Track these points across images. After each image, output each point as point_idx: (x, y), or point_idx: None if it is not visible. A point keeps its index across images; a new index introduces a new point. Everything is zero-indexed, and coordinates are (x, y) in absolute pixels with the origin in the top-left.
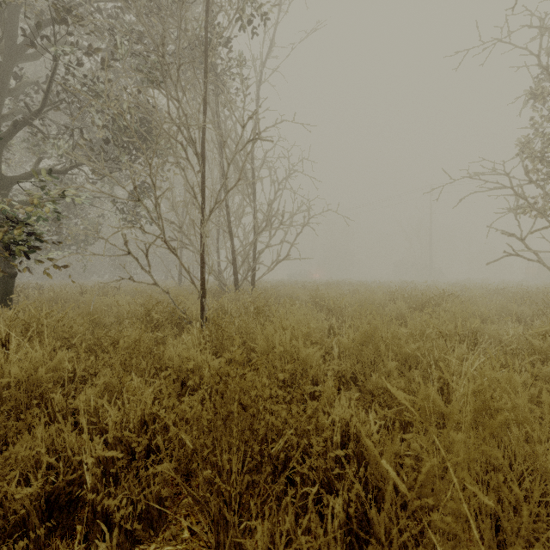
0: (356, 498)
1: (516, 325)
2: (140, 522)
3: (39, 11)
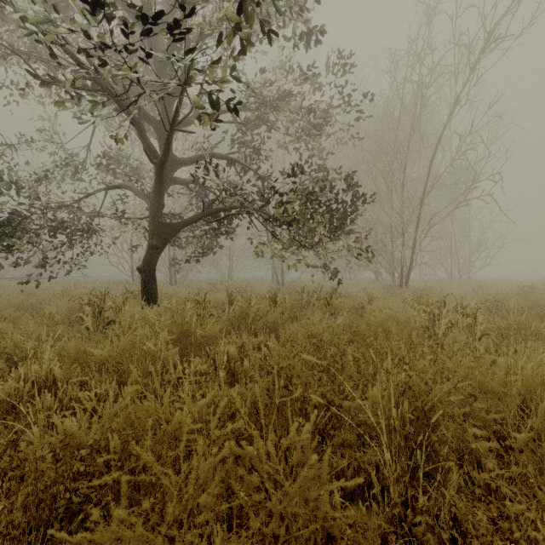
0: None
1: None
2: None
3: None
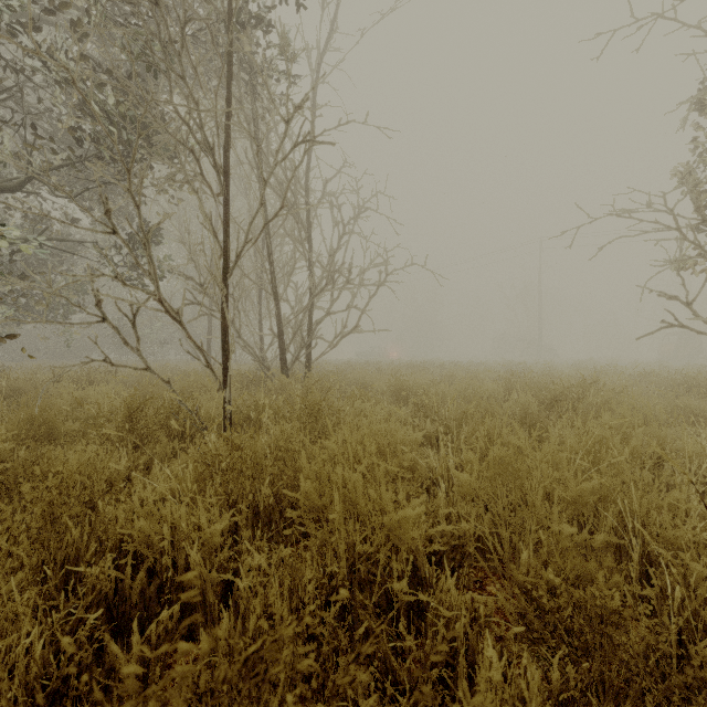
0: None
1: None
2: None
3: None
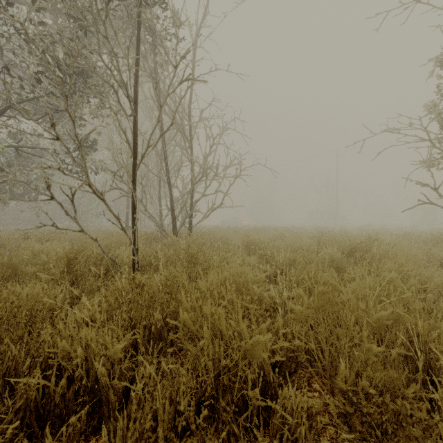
0: None
1: None
2: None
3: None
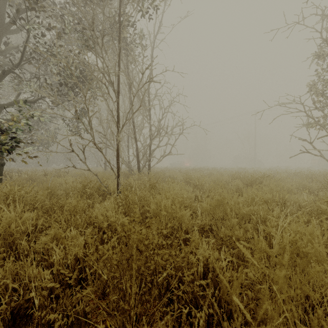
0: (213, 310)
1: (309, 195)
2: (73, 327)
3: (18, 3)
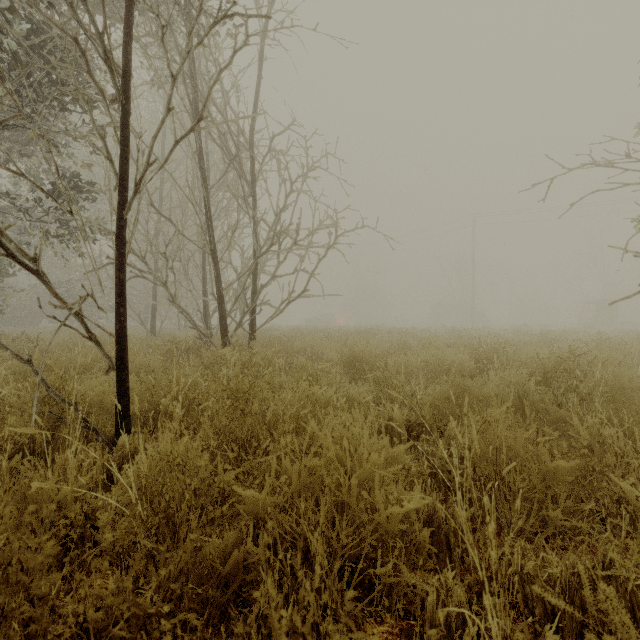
0: None
1: None
2: None
3: None
